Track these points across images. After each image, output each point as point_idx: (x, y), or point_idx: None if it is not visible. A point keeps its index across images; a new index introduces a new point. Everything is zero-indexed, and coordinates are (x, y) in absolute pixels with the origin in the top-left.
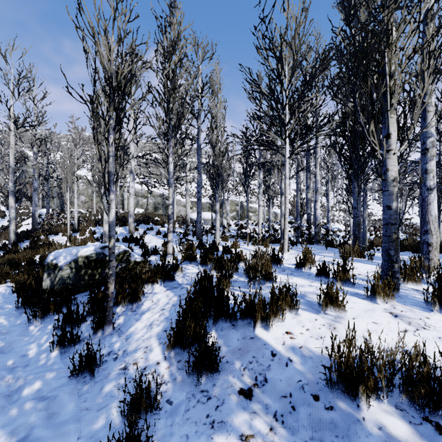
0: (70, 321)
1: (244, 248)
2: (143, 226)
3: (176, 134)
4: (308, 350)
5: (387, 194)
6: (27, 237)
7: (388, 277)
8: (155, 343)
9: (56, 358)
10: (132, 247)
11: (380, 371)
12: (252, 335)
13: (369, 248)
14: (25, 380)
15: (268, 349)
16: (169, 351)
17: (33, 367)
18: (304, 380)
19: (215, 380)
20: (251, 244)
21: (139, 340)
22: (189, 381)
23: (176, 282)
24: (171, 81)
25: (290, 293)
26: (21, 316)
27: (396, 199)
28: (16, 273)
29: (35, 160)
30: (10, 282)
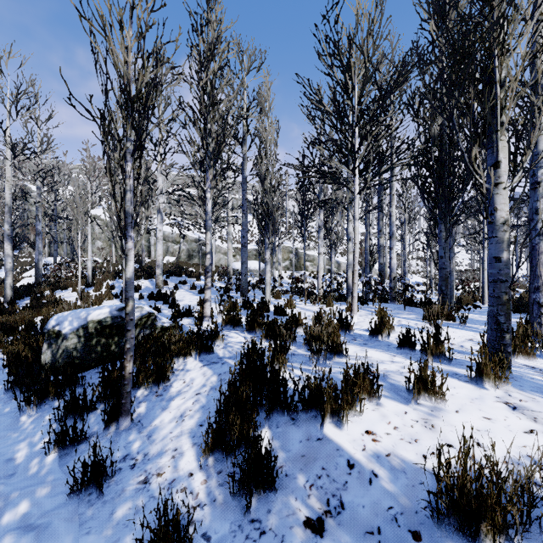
0: (75, 410)
1: (301, 307)
2: (175, 279)
3: (215, 163)
4: (399, 460)
5: (494, 241)
6: (28, 293)
7: (500, 354)
8: (187, 444)
9: (53, 464)
10: (160, 307)
11: (513, 503)
12: (319, 436)
13: (459, 308)
14: (6, 500)
15: (342, 457)
16: (206, 458)
17: (20, 479)
18: (397, 506)
19: (270, 504)
20: (310, 303)
21: (166, 439)
22: (234, 504)
23: (215, 355)
24: (209, 95)
25: (369, 376)
26: (10, 402)
27: (508, 249)
28: (9, 341)
29: (39, 196)
30: (1, 352)
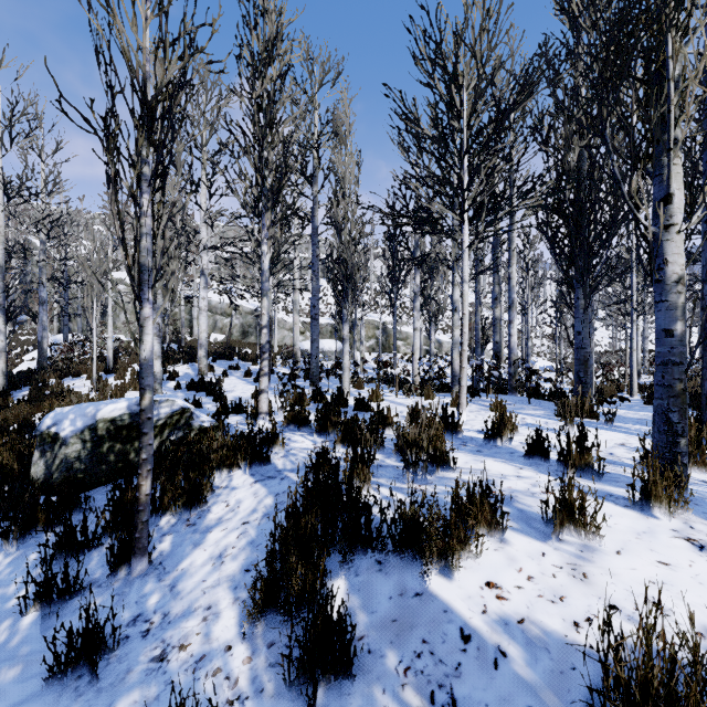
0: (71, 546)
1: (390, 401)
2: (224, 363)
3: (274, 204)
4: (538, 629)
5: (664, 307)
6: (27, 381)
7: (675, 467)
8: (227, 599)
9: (31, 629)
10: (201, 400)
11: None
12: (418, 590)
13: (602, 401)
14: None
15: (453, 624)
16: (252, 622)
17: None
18: (539, 706)
19: (344, 699)
20: (402, 394)
21: (196, 591)
22: (290, 698)
23: (272, 467)
24: (266, 112)
25: (489, 500)
26: None
27: (683, 318)
28: None
29: (43, 253)
30: None
